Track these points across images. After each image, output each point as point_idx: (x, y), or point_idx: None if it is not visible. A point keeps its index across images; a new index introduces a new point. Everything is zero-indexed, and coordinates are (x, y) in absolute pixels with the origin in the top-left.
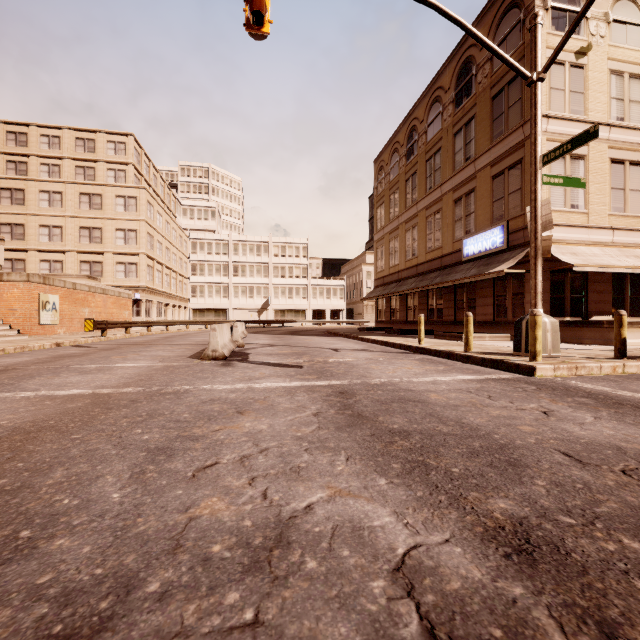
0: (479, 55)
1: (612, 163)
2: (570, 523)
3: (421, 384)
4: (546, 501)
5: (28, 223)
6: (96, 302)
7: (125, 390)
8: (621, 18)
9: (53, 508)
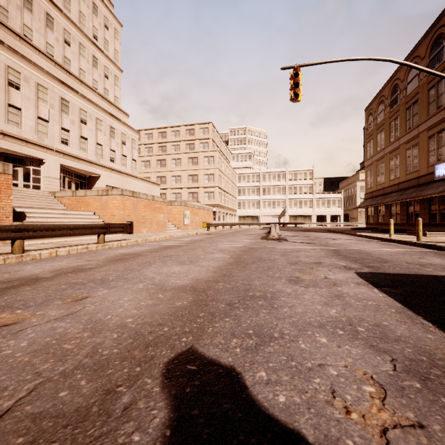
0: None
1: None
2: (387, 266)
3: (373, 250)
4: (385, 265)
5: (167, 175)
6: (200, 213)
7: (253, 246)
8: None
9: (272, 258)
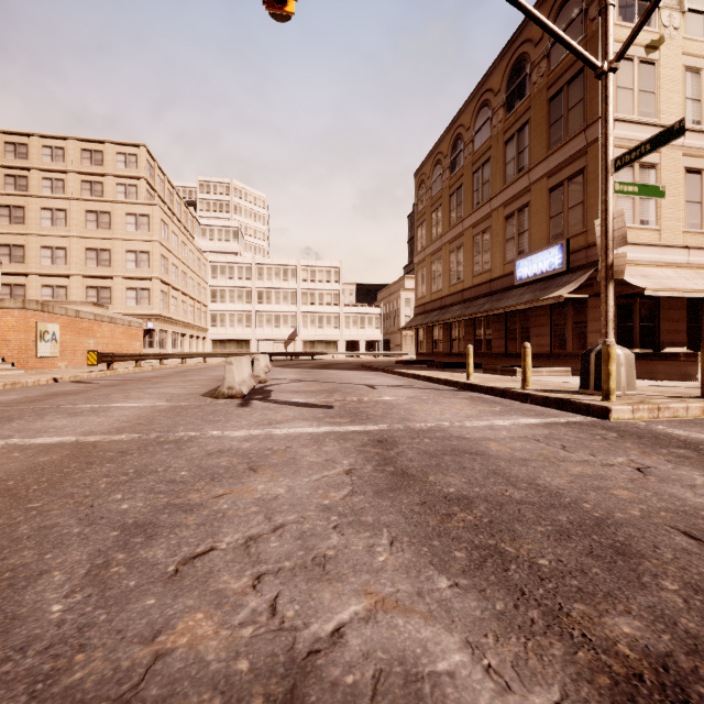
0: (534, 52)
1: (687, 173)
2: None
3: (476, 430)
4: (690, 621)
5: (28, 244)
6: (103, 332)
7: (116, 437)
8: (697, 7)
9: None
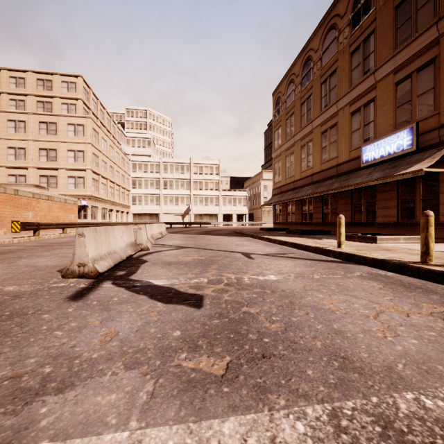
0: None
1: None
2: None
3: None
4: None
5: None
6: (41, 207)
7: None
8: None
9: None
